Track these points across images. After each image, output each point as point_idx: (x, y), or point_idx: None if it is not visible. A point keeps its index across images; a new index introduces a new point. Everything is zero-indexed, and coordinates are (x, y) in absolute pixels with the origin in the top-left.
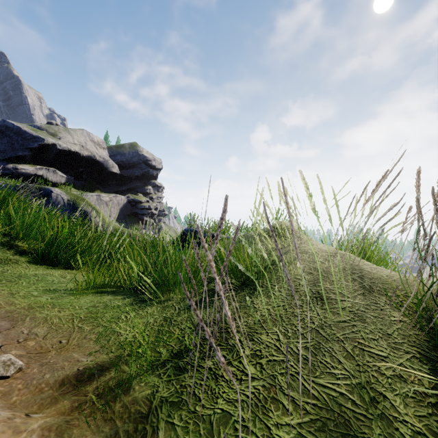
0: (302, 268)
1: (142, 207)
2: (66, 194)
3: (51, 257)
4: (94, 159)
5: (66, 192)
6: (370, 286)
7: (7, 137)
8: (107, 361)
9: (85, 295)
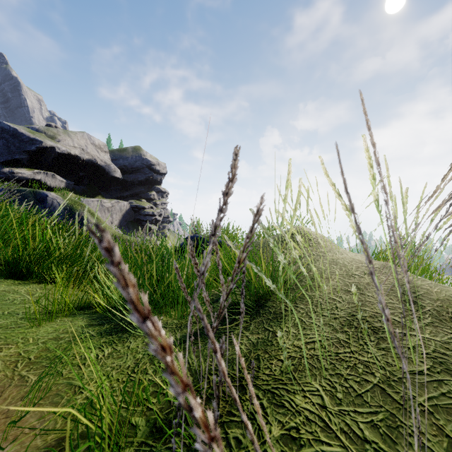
0: (335, 284)
1: (146, 213)
2: (63, 199)
3: (20, 269)
4: (95, 163)
5: (63, 197)
6: (438, 311)
7: (3, 140)
8: None
9: (51, 320)
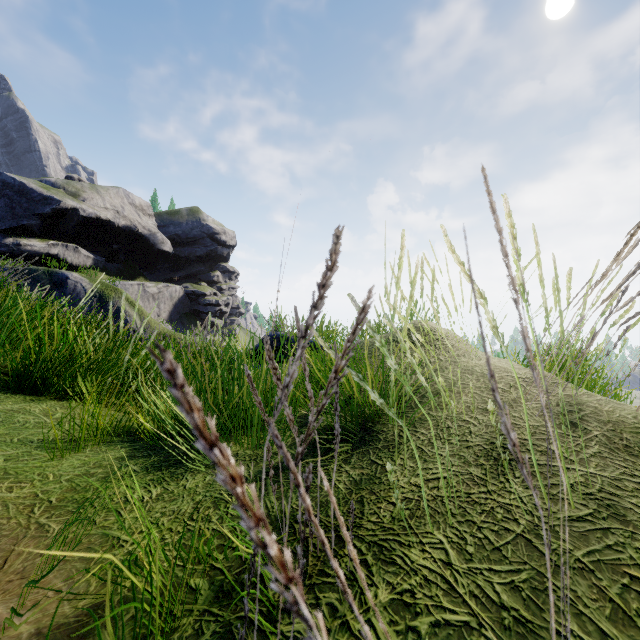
0: (470, 401)
1: (207, 303)
2: (90, 282)
3: (33, 380)
4: (134, 232)
5: (90, 279)
6: (609, 438)
7: (4, 198)
8: (68, 624)
9: (78, 450)
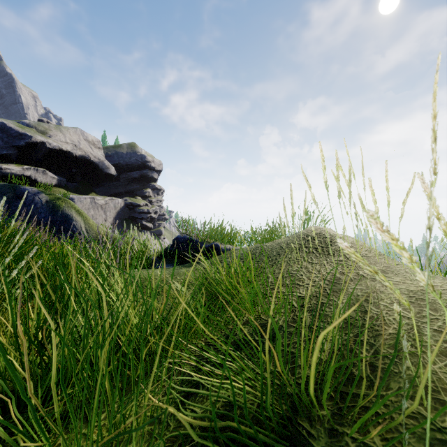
0: None
1: (141, 211)
2: (45, 195)
3: None
4: (88, 160)
5: (46, 192)
6: None
7: None
8: None
9: None
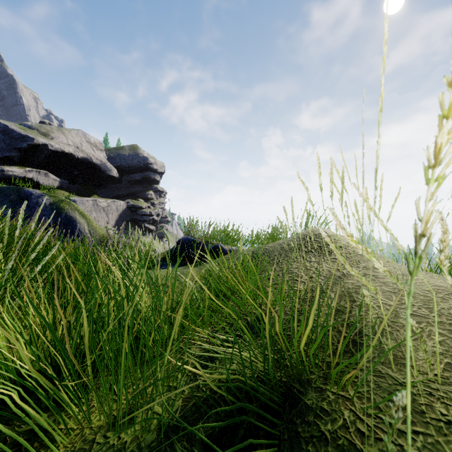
0: (445, 351)
1: (143, 213)
2: (49, 197)
3: None
4: (90, 162)
5: (49, 195)
6: None
7: None
8: None
9: None
